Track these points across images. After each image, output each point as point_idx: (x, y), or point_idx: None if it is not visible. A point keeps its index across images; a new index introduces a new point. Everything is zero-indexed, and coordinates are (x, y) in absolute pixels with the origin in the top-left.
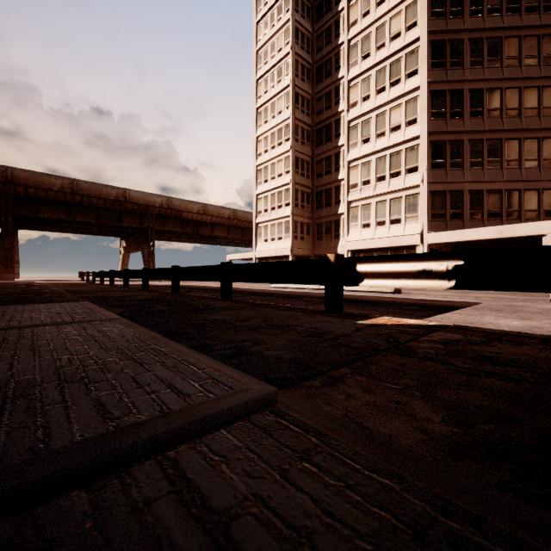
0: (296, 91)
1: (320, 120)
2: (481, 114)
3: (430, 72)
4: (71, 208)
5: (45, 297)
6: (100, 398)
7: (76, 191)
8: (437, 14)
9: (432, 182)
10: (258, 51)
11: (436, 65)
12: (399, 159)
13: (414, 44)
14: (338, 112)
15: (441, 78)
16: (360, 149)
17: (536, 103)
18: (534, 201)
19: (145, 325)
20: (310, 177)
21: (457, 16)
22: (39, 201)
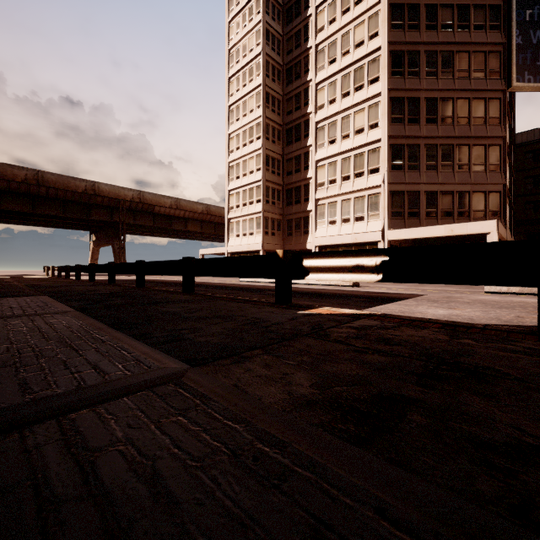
0: (267, 91)
1: (290, 120)
2: (436, 121)
3: (390, 80)
4: (35, 201)
5: (1, 292)
6: (26, 378)
7: (41, 183)
8: (397, 26)
9: (392, 183)
10: (230, 49)
11: (396, 73)
12: (363, 160)
13: (376, 53)
14: (307, 113)
15: (400, 86)
16: (327, 149)
17: (483, 113)
18: (481, 202)
19: (96, 317)
20: (280, 175)
21: (414, 29)
22: (0, 192)
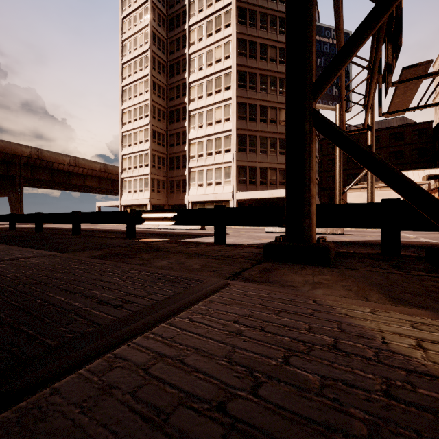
0: (154, 80)
1: (172, 104)
2: (266, 121)
3: (237, 90)
4: None
5: None
6: None
7: None
8: (242, 54)
9: (239, 160)
10: (124, 41)
11: (241, 86)
12: (220, 143)
13: (229, 69)
14: (185, 102)
15: (243, 95)
16: (197, 132)
17: None
18: None
19: (11, 245)
20: (165, 146)
21: (253, 58)
22: None
